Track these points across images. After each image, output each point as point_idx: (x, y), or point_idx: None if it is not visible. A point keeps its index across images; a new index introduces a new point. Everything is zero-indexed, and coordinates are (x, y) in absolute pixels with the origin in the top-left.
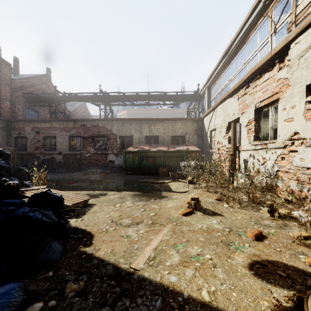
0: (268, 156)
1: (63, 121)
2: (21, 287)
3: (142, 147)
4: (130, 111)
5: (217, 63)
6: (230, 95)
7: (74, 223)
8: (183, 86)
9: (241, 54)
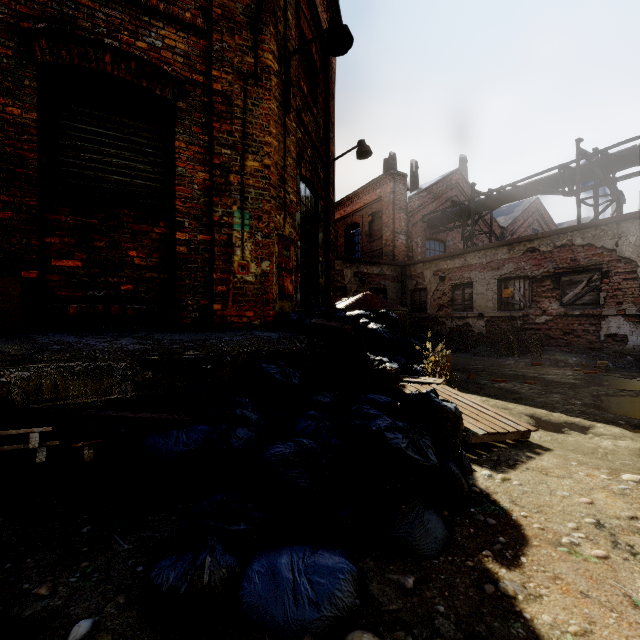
0: None
1: (487, 249)
2: (353, 576)
3: None
4: None
5: None
6: None
7: (483, 481)
8: None
9: None
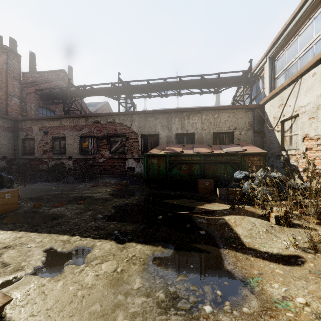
0: None
1: (74, 118)
2: None
3: (172, 148)
4: None
5: (299, 4)
6: None
7: None
8: None
9: None
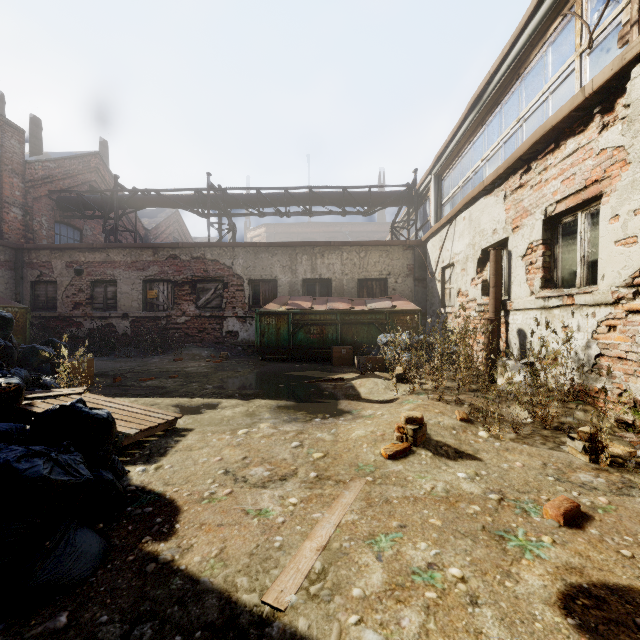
0: (576, 322)
1: (132, 248)
2: None
3: (297, 303)
4: (272, 229)
5: (457, 124)
6: (486, 190)
7: (138, 477)
8: (382, 177)
9: (510, 101)
